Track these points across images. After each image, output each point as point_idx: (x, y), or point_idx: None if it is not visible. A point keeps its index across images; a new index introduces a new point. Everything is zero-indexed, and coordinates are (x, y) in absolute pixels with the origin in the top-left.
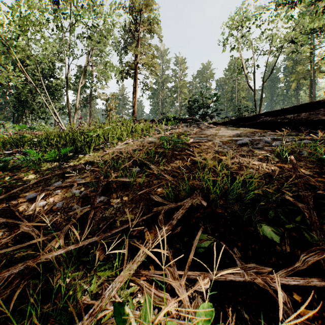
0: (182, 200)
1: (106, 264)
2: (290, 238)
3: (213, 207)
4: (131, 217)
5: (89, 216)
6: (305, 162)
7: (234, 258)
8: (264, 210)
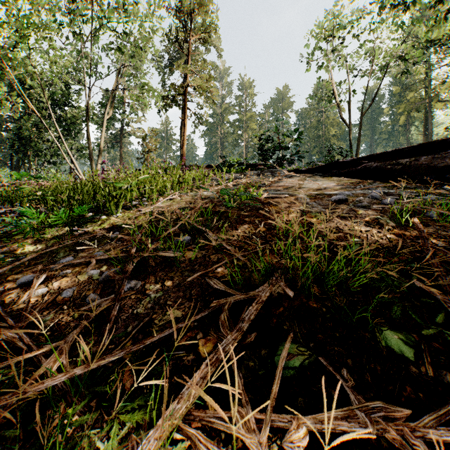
0: (255, 286)
1: (135, 400)
2: (430, 352)
3: (303, 299)
4: (177, 314)
5: (111, 312)
6: (435, 228)
7: (346, 389)
8: (383, 303)
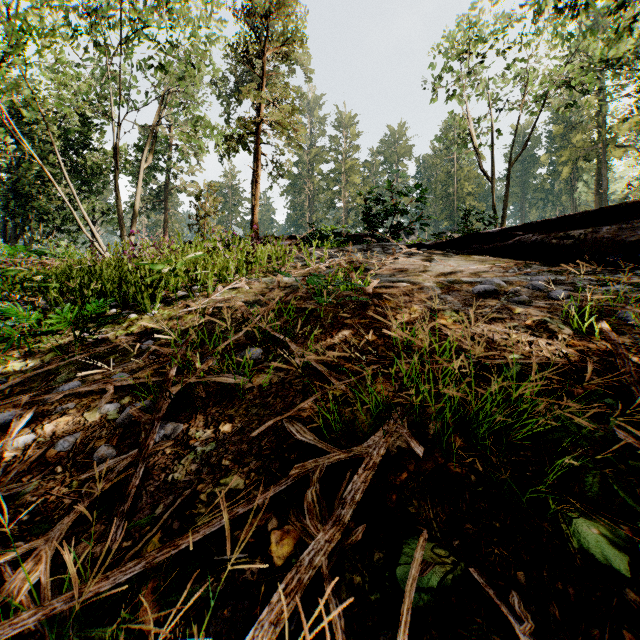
0: (362, 435)
1: None
2: None
3: (438, 459)
4: (236, 484)
5: (131, 480)
6: (634, 338)
7: (521, 639)
8: (566, 467)
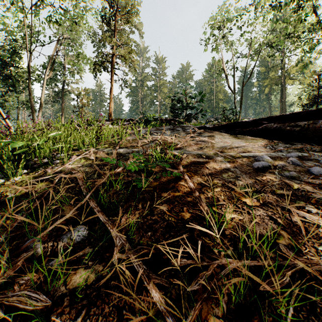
0: None
1: None
2: None
3: None
4: None
5: None
6: None
7: None
8: None
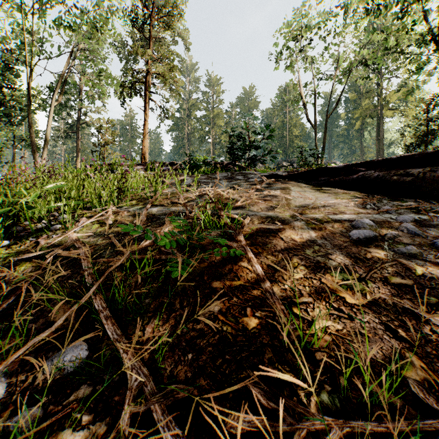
0: None
1: None
2: None
3: None
4: None
5: None
6: None
7: None
8: None
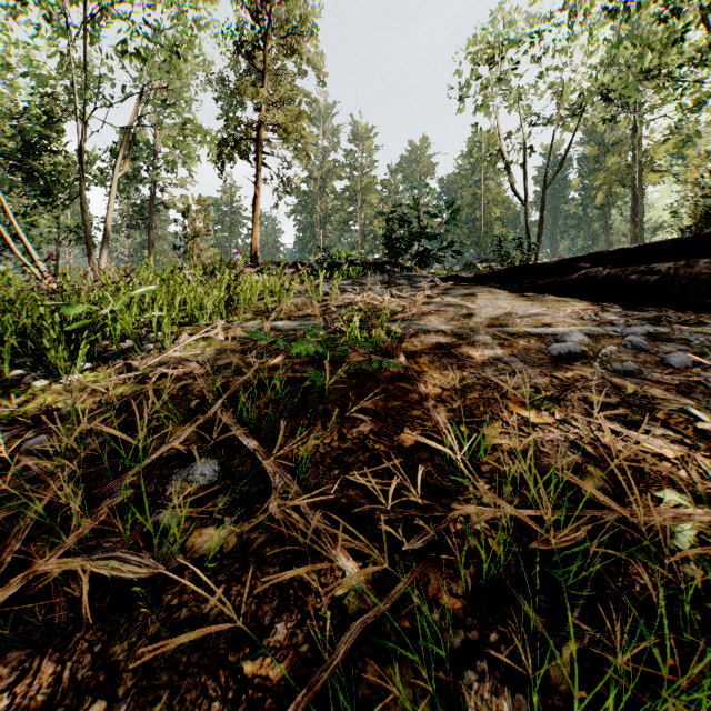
0: None
1: None
2: None
3: None
4: None
5: None
6: None
7: None
8: None
